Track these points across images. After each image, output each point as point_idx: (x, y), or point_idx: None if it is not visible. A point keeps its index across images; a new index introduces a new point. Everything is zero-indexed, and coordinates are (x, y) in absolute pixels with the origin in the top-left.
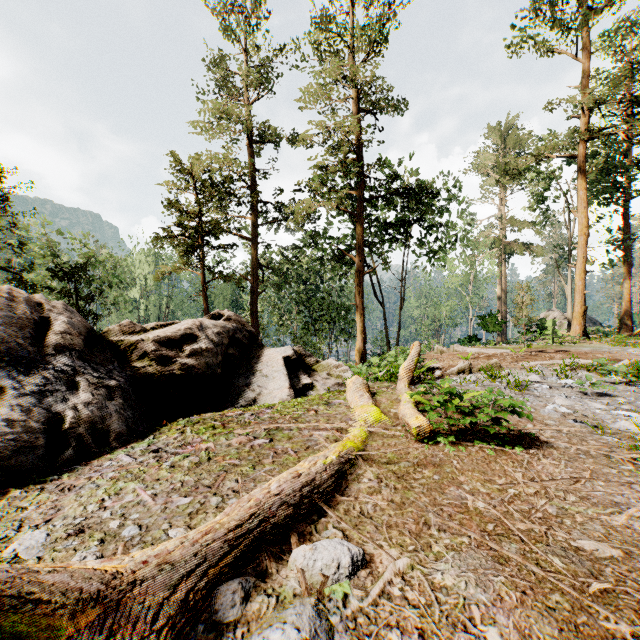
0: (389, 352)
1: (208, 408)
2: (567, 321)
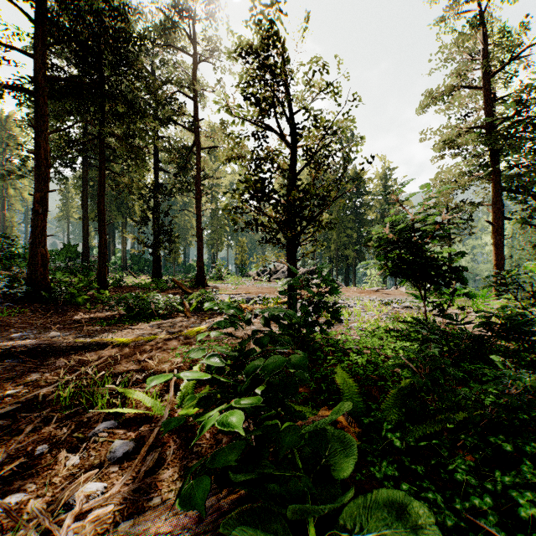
0: None
1: None
2: None
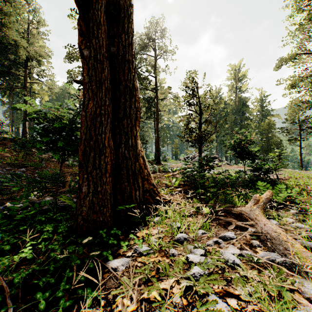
0: None
1: None
2: None
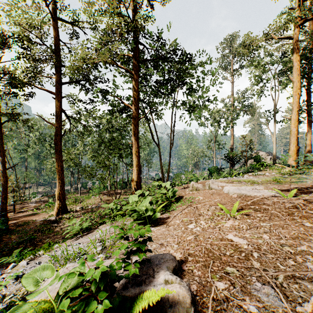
0: (130, 197)
1: None
2: (273, 157)
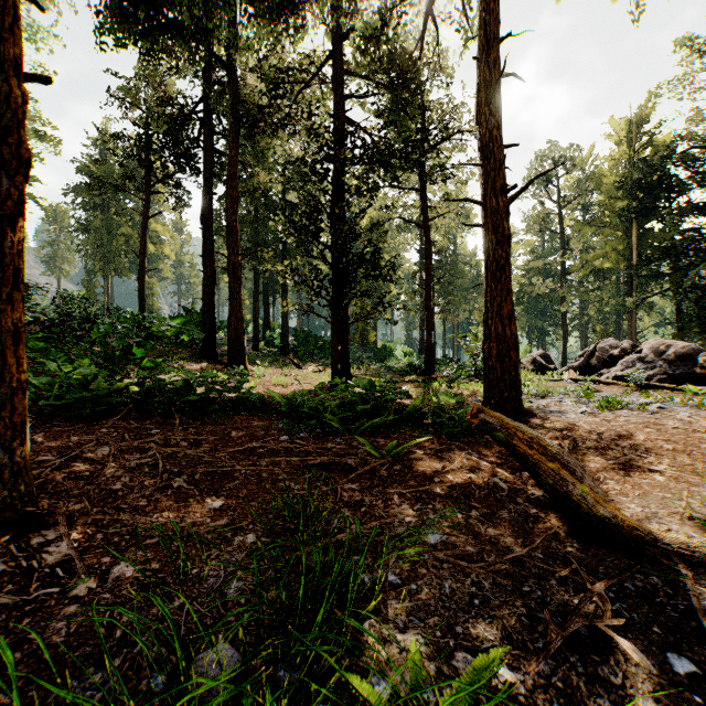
0: None
1: None
2: None
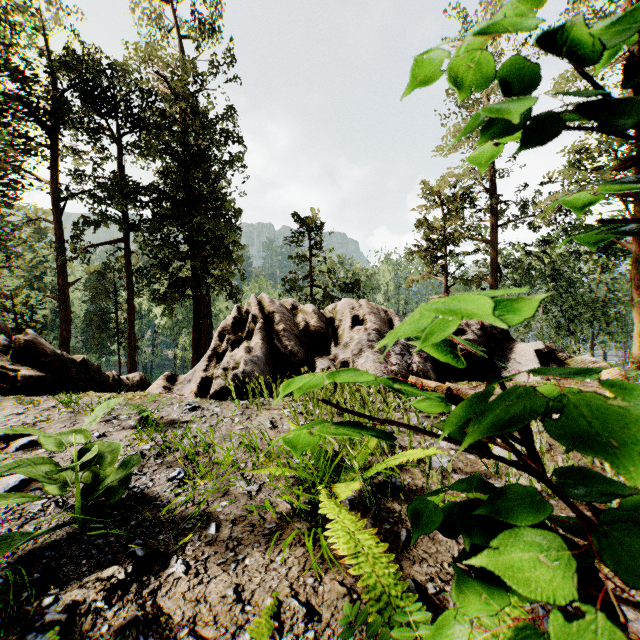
0: None
1: (474, 380)
2: None
